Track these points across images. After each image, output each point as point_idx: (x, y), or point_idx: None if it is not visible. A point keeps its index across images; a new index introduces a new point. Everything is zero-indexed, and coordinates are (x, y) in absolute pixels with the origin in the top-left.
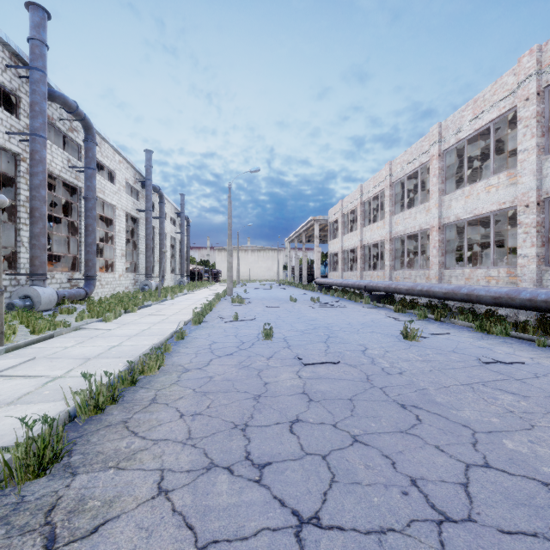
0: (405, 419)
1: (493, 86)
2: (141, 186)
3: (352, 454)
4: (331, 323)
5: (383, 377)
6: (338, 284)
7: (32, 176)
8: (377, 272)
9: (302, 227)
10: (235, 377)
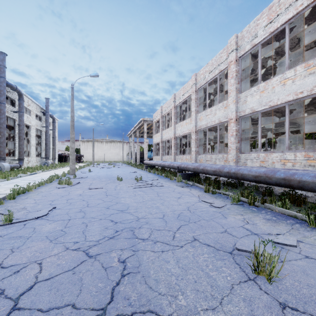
0: None
1: None
2: None
3: None
4: (141, 218)
5: None
6: (158, 165)
7: None
8: (186, 156)
9: (136, 126)
10: None
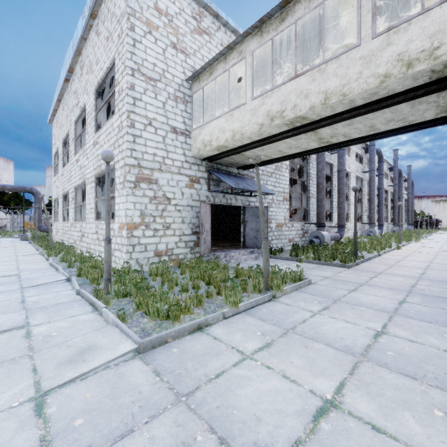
0: None
1: None
2: (389, 170)
3: None
4: None
5: None
6: None
7: (370, 186)
8: None
9: None
10: None
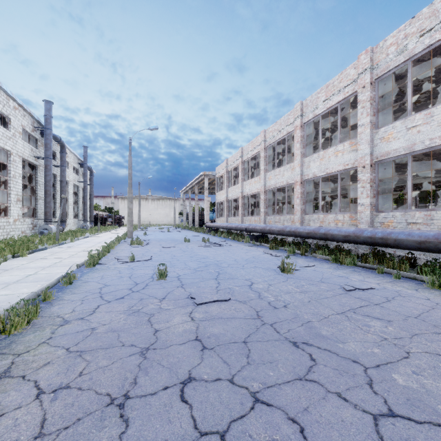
0: (300, 361)
1: (340, 76)
2: (40, 134)
3: (255, 423)
4: (220, 260)
5: (271, 312)
6: (224, 227)
7: None
8: (255, 217)
9: (194, 180)
10: (121, 326)
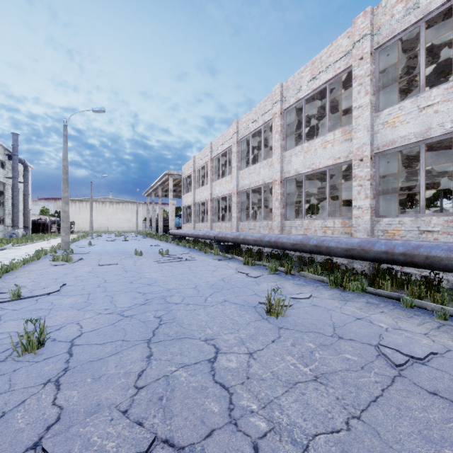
0: None
1: (329, 48)
2: None
3: None
4: (172, 289)
5: None
6: (189, 235)
7: None
8: (225, 224)
9: (157, 181)
10: None
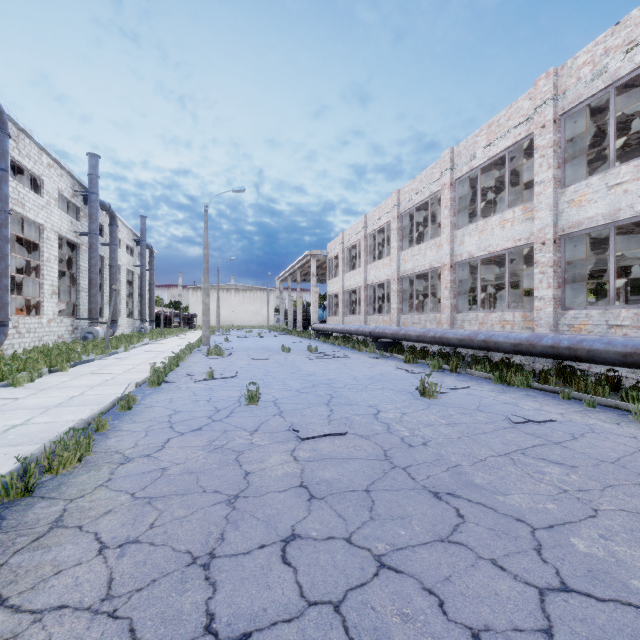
0: (443, 518)
1: (508, 110)
2: (83, 201)
3: (380, 593)
4: (333, 378)
5: (405, 452)
6: (339, 331)
7: None
8: (383, 317)
9: (296, 263)
10: (201, 467)
